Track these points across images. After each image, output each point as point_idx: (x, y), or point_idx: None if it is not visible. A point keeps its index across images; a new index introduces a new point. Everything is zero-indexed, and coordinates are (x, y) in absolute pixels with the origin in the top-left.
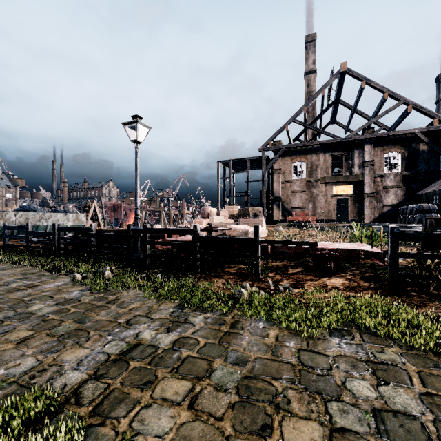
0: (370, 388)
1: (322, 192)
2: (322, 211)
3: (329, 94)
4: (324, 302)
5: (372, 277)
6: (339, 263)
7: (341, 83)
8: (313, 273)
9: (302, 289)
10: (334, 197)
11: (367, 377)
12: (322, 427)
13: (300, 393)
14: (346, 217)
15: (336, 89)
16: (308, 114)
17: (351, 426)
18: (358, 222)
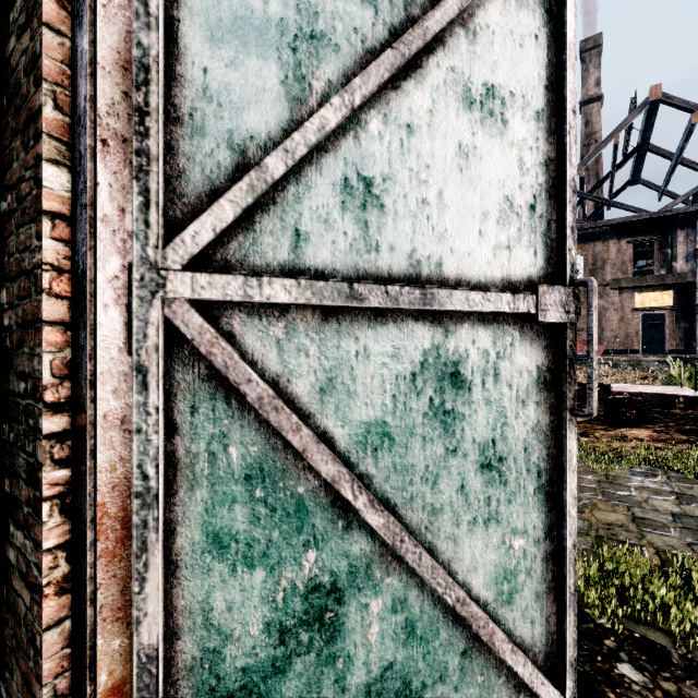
0: (671, 505)
1: (615, 304)
2: (613, 336)
3: (626, 138)
4: (623, 449)
5: (694, 430)
6: (644, 413)
7: (651, 118)
8: (605, 422)
9: (593, 438)
10: (637, 312)
11: (670, 500)
12: (625, 516)
13: (604, 501)
14: (661, 344)
15: (641, 129)
16: (586, 171)
17: (651, 518)
18: (685, 353)
